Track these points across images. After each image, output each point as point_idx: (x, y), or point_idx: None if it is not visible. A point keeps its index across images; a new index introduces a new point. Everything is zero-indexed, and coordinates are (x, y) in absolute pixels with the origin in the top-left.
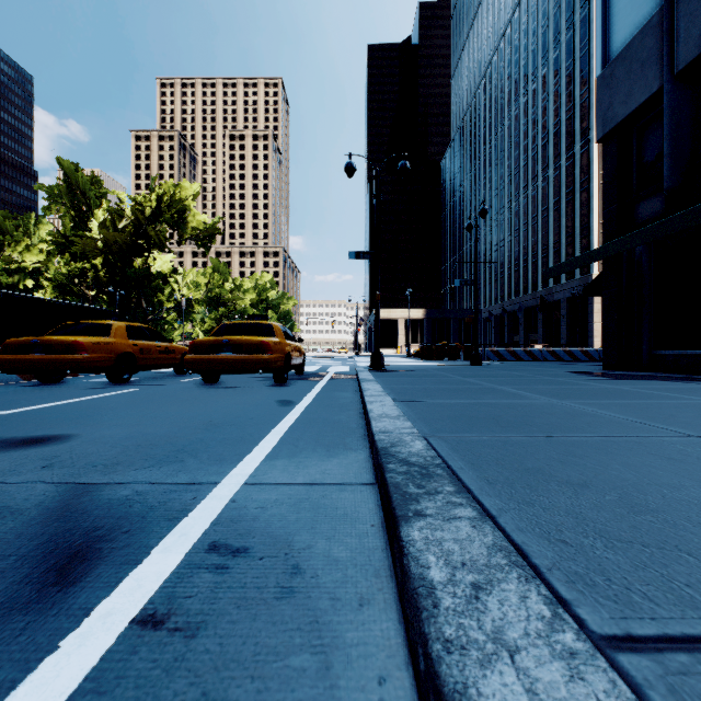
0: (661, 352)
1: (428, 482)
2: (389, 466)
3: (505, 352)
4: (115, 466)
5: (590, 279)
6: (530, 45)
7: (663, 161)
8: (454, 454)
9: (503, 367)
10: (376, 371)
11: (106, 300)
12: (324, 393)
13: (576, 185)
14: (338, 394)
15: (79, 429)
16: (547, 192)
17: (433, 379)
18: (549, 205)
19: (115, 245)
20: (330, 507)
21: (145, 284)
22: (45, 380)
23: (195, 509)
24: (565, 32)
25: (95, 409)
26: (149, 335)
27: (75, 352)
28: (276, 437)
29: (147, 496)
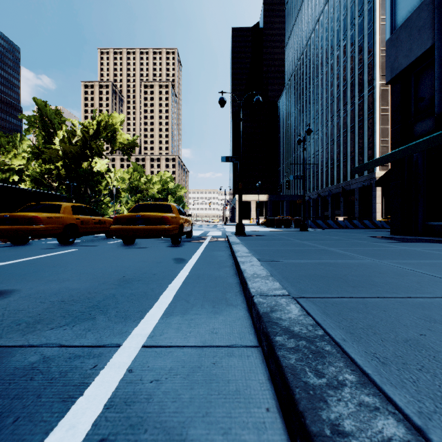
0: (431, 223)
1: (324, 365)
2: (277, 338)
3: (321, 222)
4: (36, 324)
5: (374, 176)
6: (335, 27)
7: (433, 95)
8: (327, 319)
9: (323, 233)
10: (240, 236)
11: (65, 189)
12: (206, 252)
13: (365, 116)
14: (216, 253)
15: (22, 285)
16: (346, 120)
17: (280, 242)
18: (347, 128)
19: (70, 154)
20: (221, 380)
21: (89, 178)
22: (15, 242)
23: (92, 384)
24: (358, 18)
25: (42, 265)
26: (87, 212)
27: (34, 223)
28: (172, 292)
29: (51, 364)
